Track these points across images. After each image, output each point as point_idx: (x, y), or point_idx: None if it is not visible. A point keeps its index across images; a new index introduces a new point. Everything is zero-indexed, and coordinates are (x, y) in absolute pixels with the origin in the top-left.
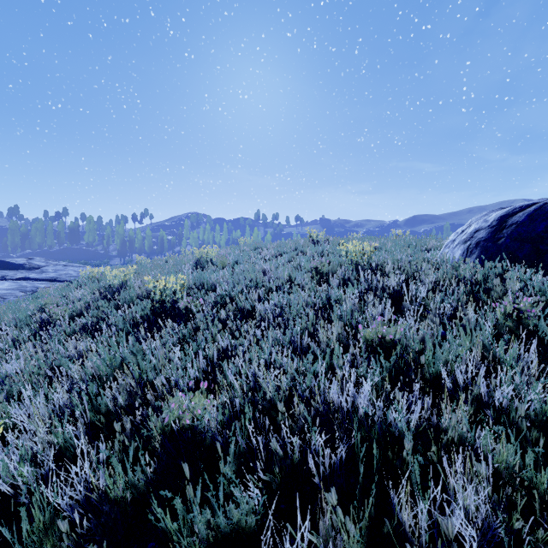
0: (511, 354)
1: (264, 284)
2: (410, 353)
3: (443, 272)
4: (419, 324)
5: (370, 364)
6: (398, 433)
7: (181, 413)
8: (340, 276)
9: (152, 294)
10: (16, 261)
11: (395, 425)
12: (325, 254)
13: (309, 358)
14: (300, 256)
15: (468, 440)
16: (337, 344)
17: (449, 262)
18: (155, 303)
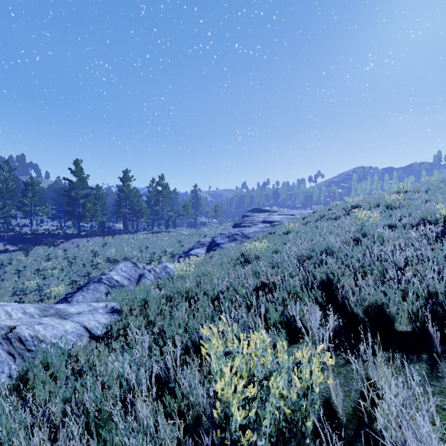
0: None
1: None
2: None
3: None
4: None
5: None
6: None
7: (427, 209)
8: None
9: (387, 201)
10: (266, 209)
11: None
12: None
13: None
14: None
15: None
16: None
17: None
18: (388, 204)
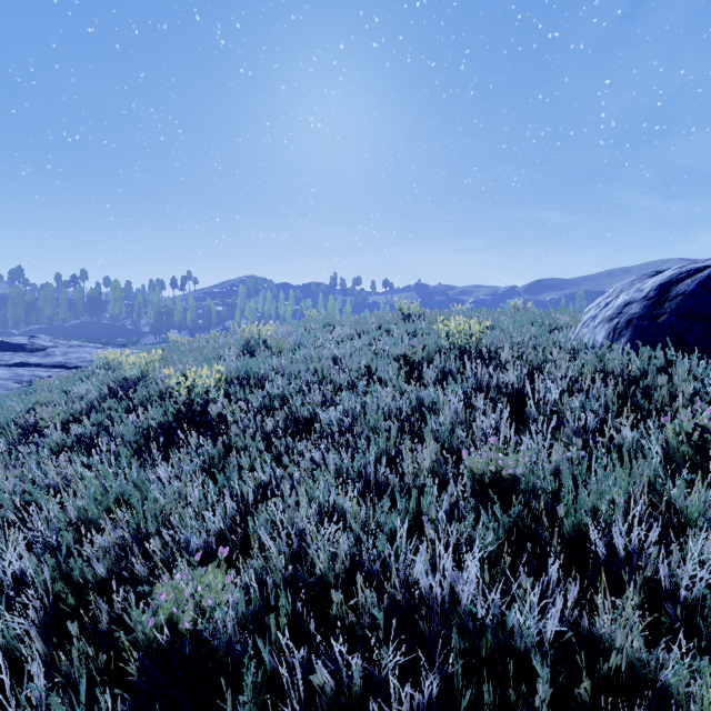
0: (696, 504)
1: (332, 379)
2: (541, 501)
3: (583, 364)
4: (551, 442)
5: (479, 511)
6: (524, 645)
7: (175, 610)
8: (438, 368)
9: (176, 394)
10: (14, 340)
11: (518, 632)
12: (419, 334)
13: (386, 506)
14: (385, 337)
15: (642, 670)
16: (429, 482)
17: (590, 349)
18: (179, 406)
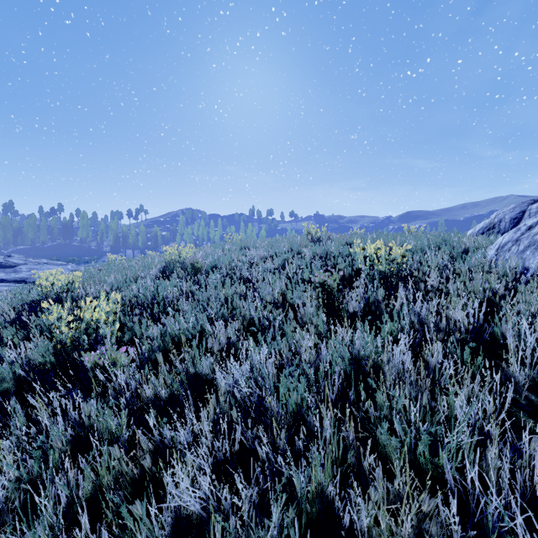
0: None
1: (241, 310)
2: None
3: None
4: None
5: None
6: None
7: None
8: (360, 297)
9: (56, 331)
10: None
11: None
12: (330, 257)
13: None
14: (298, 260)
15: None
16: None
17: None
18: (60, 345)
